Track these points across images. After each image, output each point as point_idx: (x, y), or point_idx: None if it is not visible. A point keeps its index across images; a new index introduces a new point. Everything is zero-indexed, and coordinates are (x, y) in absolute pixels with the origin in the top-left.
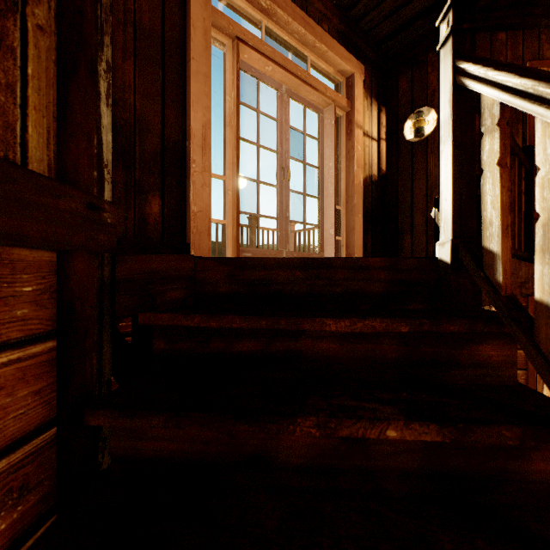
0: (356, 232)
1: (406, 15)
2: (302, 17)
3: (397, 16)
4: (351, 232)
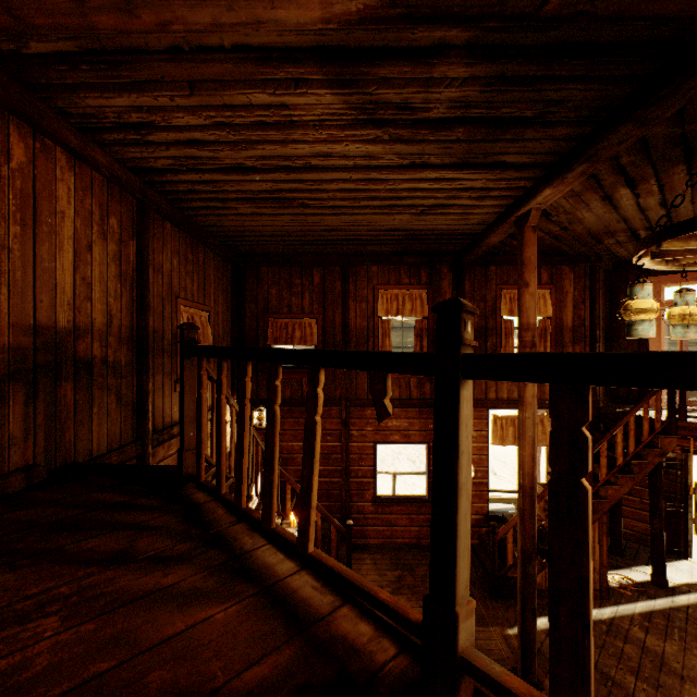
0: None
1: None
2: None
3: None
4: None
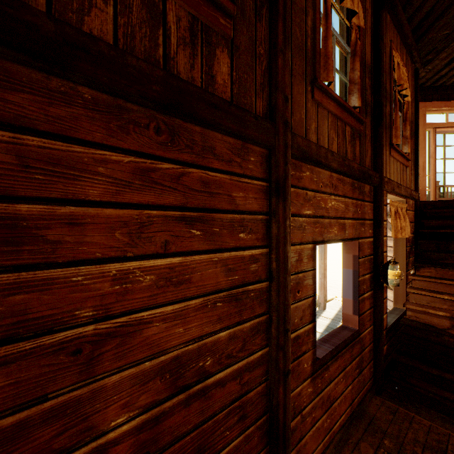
0: None
1: None
2: None
3: None
4: None
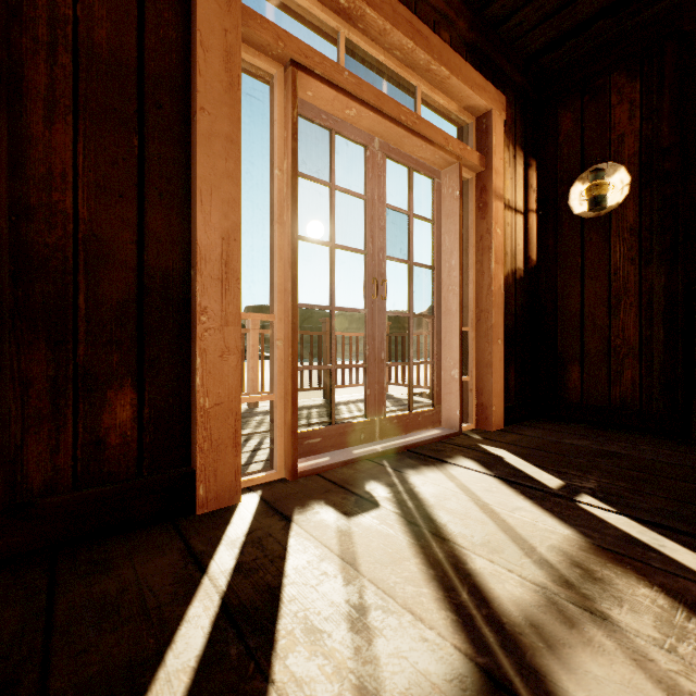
0: (493, 370)
1: (580, 13)
2: (408, 21)
3: (565, 14)
4: (485, 369)
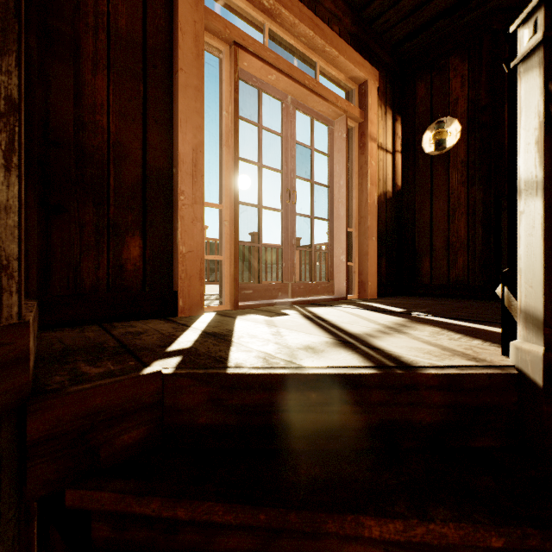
0: (369, 257)
1: (426, 15)
2: (310, 18)
3: (416, 16)
4: (364, 257)
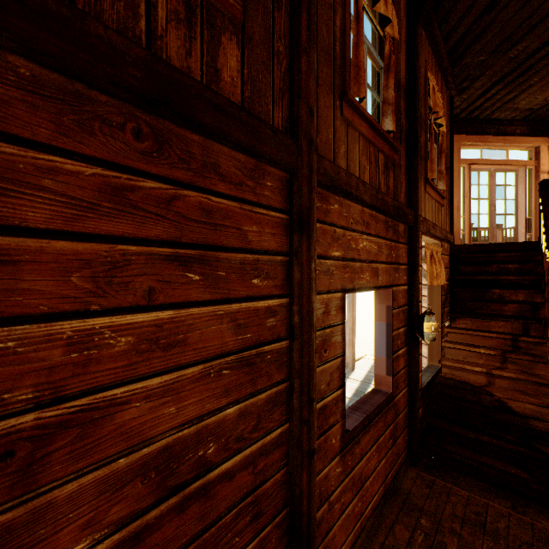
0: None
1: None
2: (502, 139)
3: None
4: (537, 230)
